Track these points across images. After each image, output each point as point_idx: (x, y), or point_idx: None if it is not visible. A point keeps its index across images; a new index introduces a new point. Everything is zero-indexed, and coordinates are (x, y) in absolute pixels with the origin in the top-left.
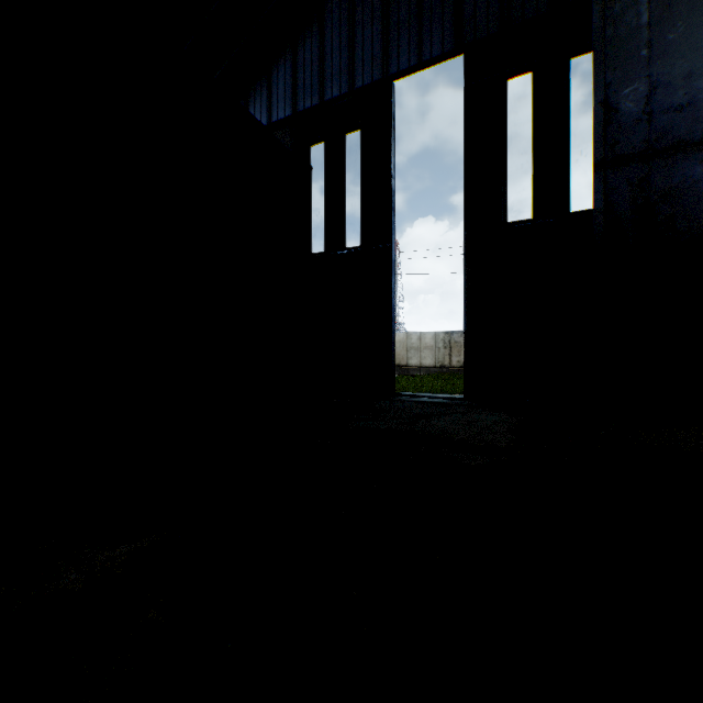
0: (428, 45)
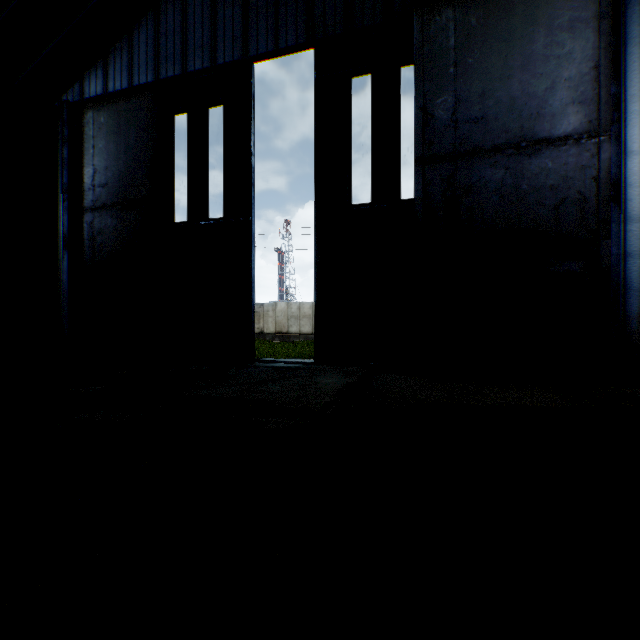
0: (284, 34)
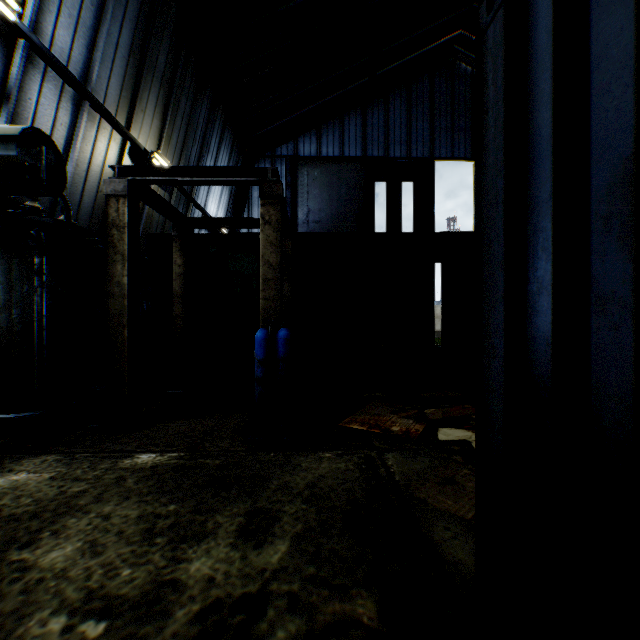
0: (457, 149)
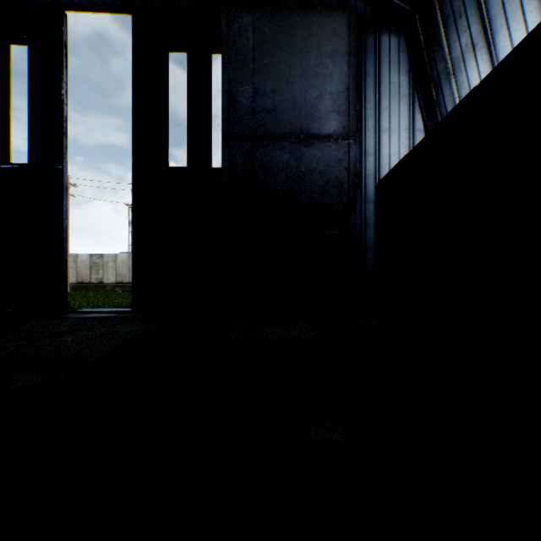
0: None
